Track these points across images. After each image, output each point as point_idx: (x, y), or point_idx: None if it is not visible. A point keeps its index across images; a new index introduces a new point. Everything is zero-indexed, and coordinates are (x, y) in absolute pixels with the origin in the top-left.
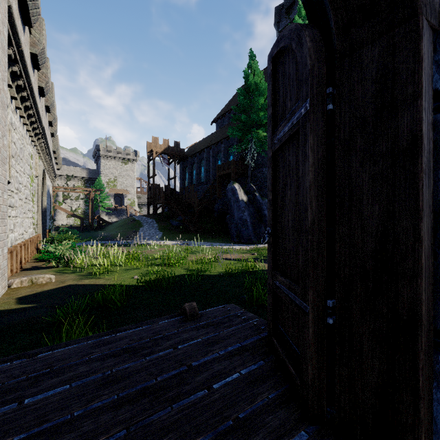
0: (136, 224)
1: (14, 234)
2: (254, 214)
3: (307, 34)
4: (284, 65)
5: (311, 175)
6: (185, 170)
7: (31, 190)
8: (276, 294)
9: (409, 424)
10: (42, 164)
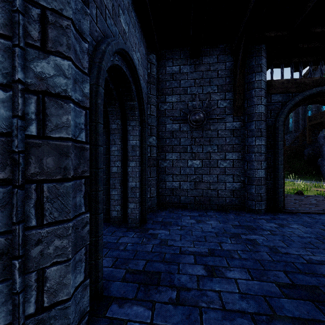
0: None
1: None
2: None
3: None
4: None
5: None
6: None
7: None
8: None
9: None
10: None
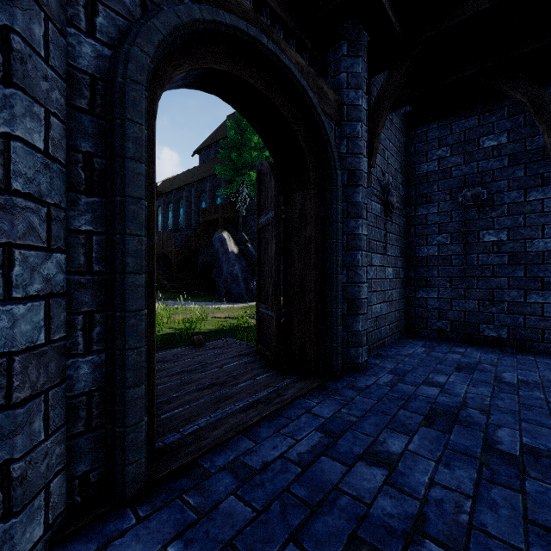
0: None
1: None
2: (246, 268)
3: (273, 177)
4: (265, 180)
5: (275, 249)
6: (157, 211)
7: None
8: (261, 318)
9: (309, 352)
10: None
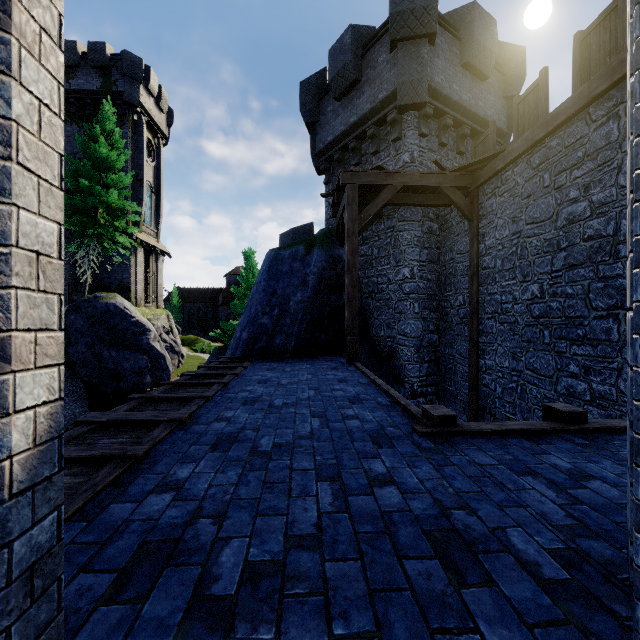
0: None
1: None
2: None
3: None
4: None
5: None
6: None
7: None
8: None
9: None
10: None
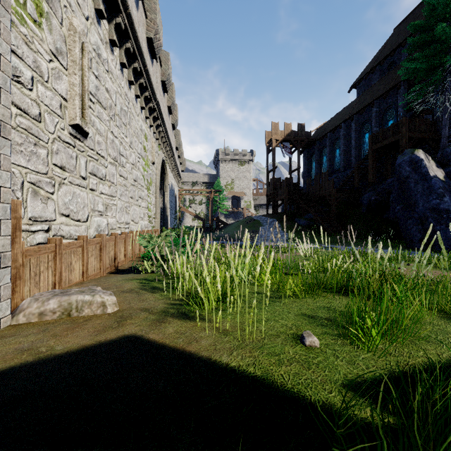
0: (255, 224)
1: (107, 219)
2: None
3: None
4: None
5: None
6: (310, 159)
7: (146, 176)
8: None
9: None
10: (164, 157)
